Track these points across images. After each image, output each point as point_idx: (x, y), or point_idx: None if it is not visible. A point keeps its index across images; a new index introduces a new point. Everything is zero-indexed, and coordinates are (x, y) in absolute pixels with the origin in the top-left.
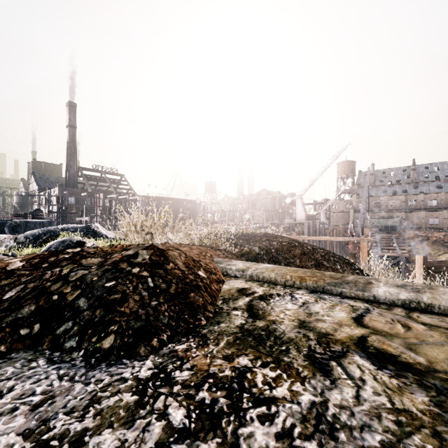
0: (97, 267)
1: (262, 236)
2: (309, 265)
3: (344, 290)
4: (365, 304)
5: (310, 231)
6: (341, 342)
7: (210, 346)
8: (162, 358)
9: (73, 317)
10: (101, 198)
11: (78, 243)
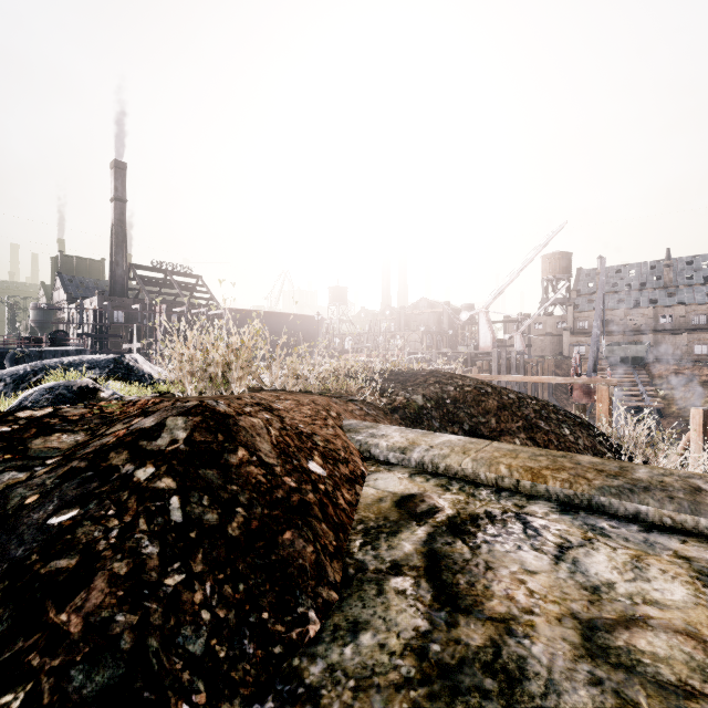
0: (55, 463)
1: (428, 376)
2: (513, 428)
3: (645, 507)
4: None
5: (501, 366)
6: None
7: None
8: None
9: None
10: (163, 313)
11: (83, 391)
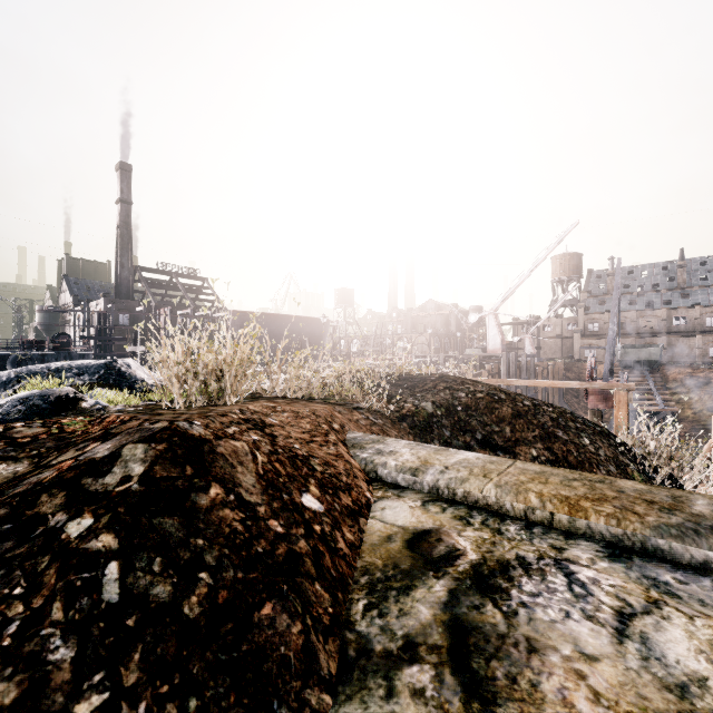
0: None
1: (438, 381)
2: (529, 438)
3: None
4: None
5: (511, 369)
6: None
7: None
8: None
9: None
10: (168, 315)
11: (61, 401)
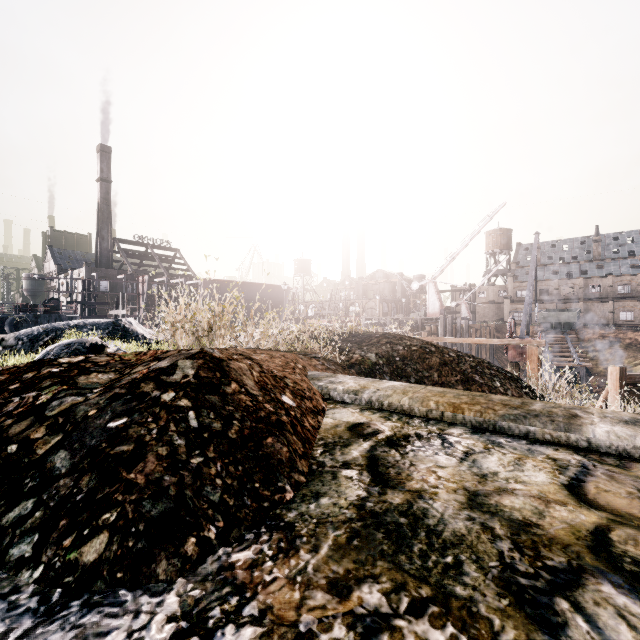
0: (101, 391)
1: (381, 338)
2: (452, 381)
3: (533, 428)
4: (575, 456)
5: (448, 330)
6: (560, 545)
7: (301, 555)
8: (200, 585)
9: (39, 490)
10: (146, 282)
11: (93, 347)
